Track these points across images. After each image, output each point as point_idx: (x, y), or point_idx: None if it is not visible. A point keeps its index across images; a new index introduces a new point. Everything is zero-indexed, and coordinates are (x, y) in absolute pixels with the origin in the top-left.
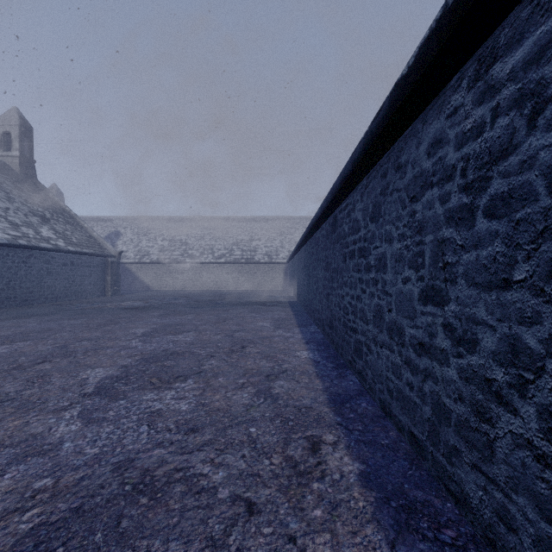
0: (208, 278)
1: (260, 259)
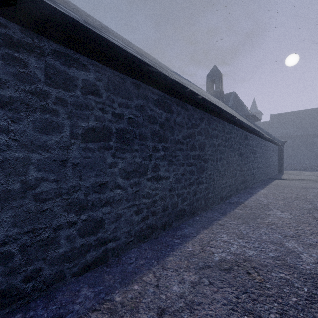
0: None
1: None
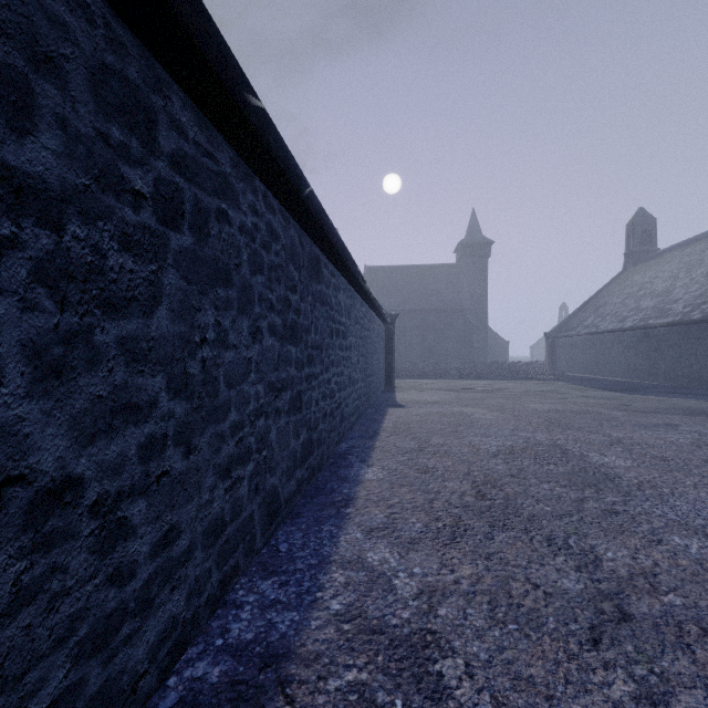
0: None
1: None
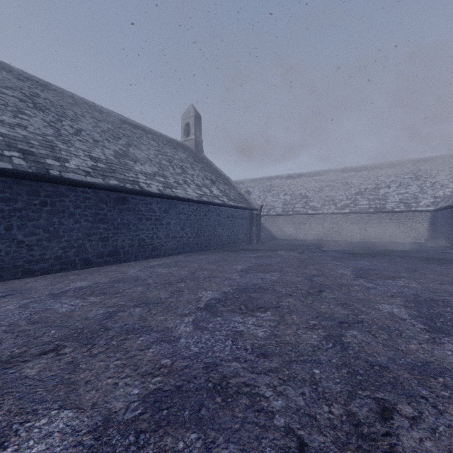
0: (330, 228)
1: (393, 207)
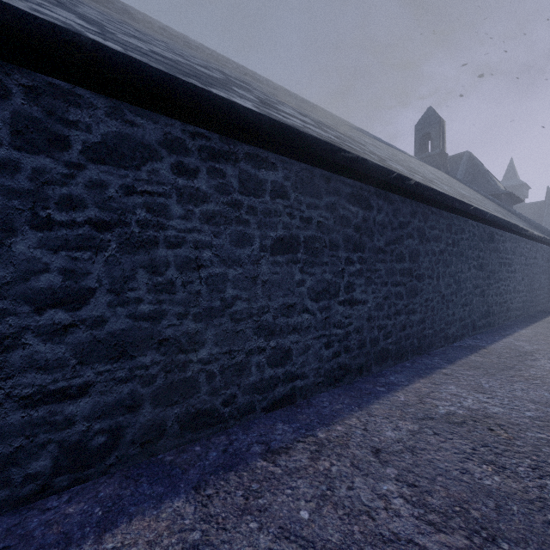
0: None
1: None
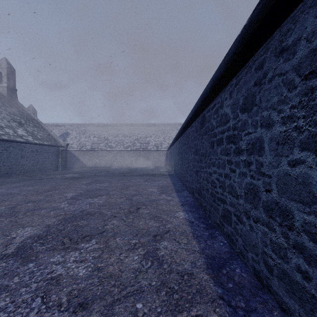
0: (120, 159)
1: (151, 148)
